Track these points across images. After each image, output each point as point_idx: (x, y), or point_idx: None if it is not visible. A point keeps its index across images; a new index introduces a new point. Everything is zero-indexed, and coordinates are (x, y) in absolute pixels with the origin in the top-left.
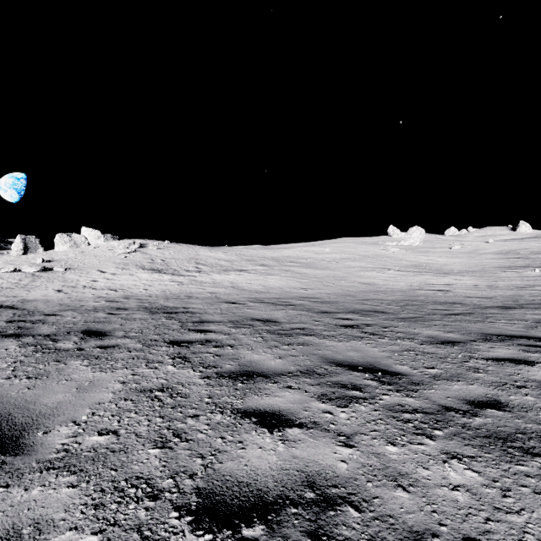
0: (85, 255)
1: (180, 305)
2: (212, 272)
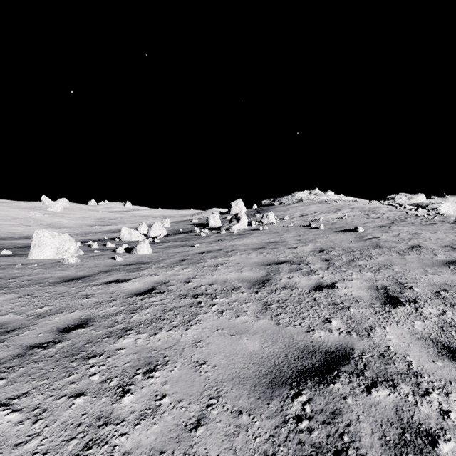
0: None
1: None
2: None
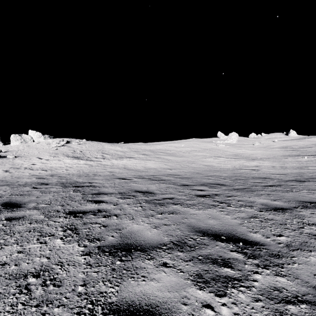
0: (30, 148)
1: (87, 181)
2: (112, 159)
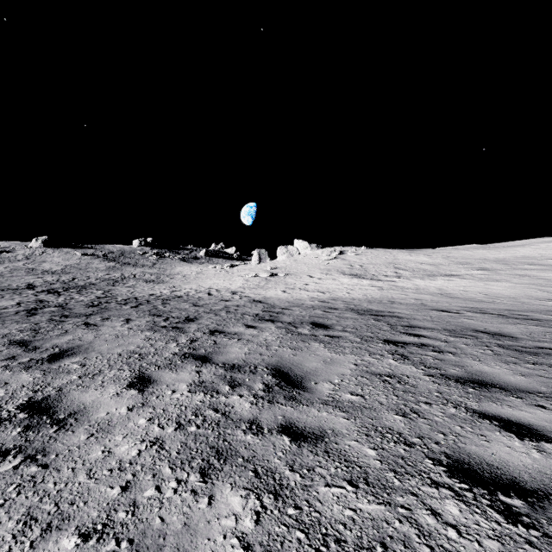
0: (298, 263)
1: (384, 309)
2: (414, 277)
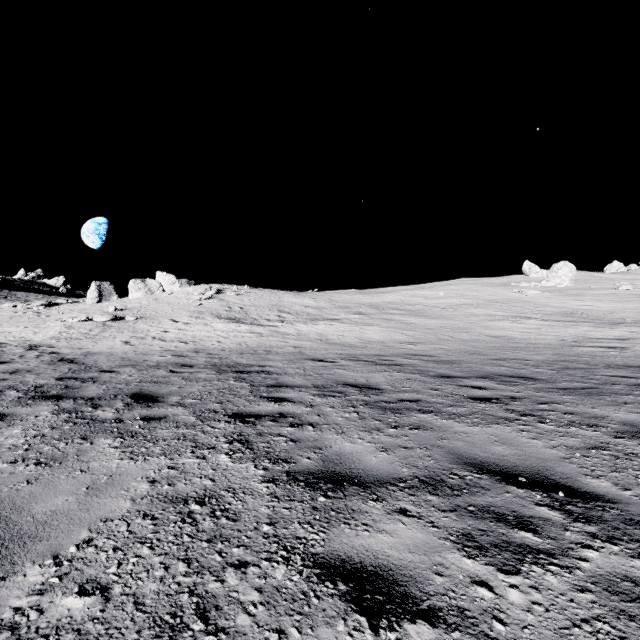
0: (159, 303)
1: (255, 362)
2: (297, 322)
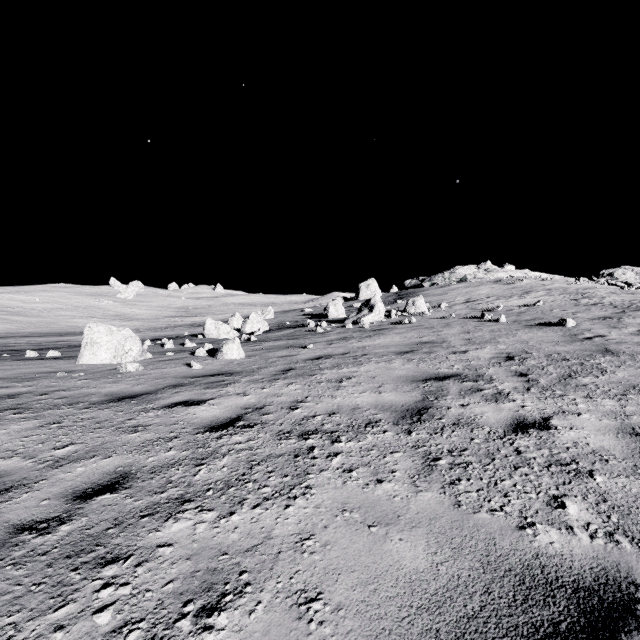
0: None
1: None
2: None
